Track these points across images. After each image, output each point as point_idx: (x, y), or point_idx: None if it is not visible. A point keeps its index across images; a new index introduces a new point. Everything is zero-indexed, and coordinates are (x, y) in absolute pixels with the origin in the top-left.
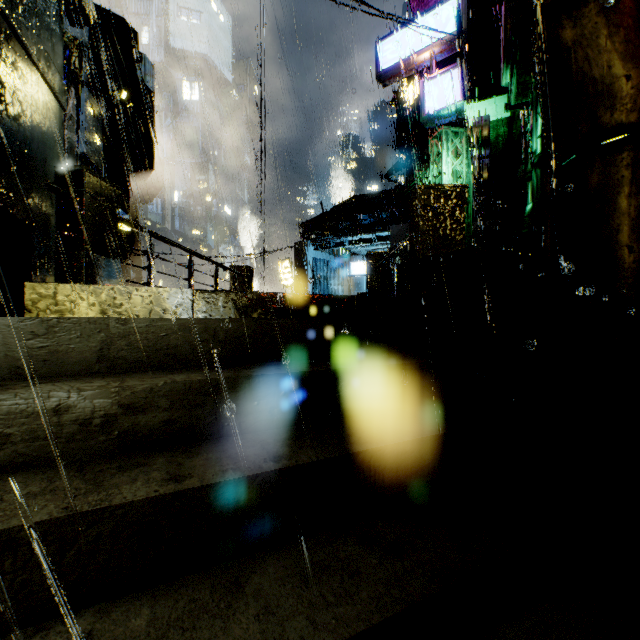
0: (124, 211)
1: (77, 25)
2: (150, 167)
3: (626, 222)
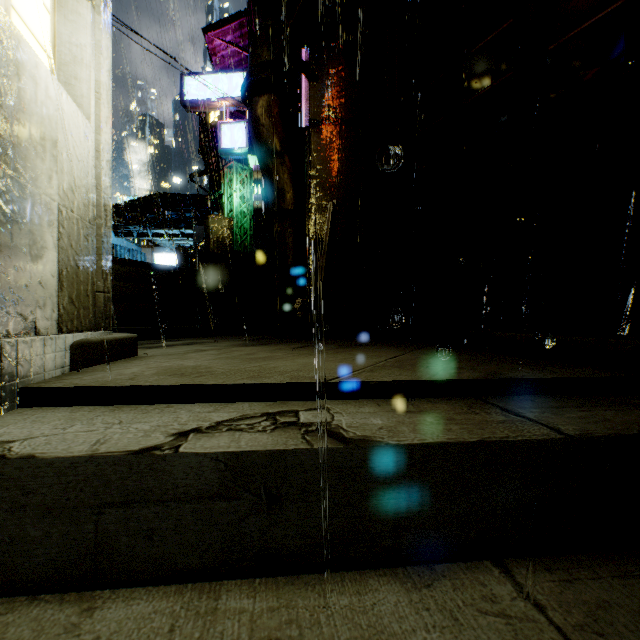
0: None
1: None
2: None
3: (288, 247)
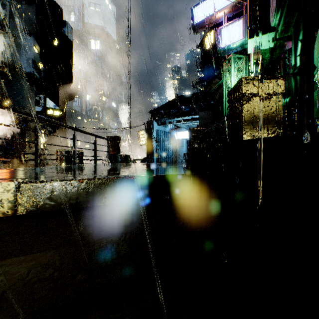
0: (56, 104)
1: (28, 3)
2: (70, 81)
3: None
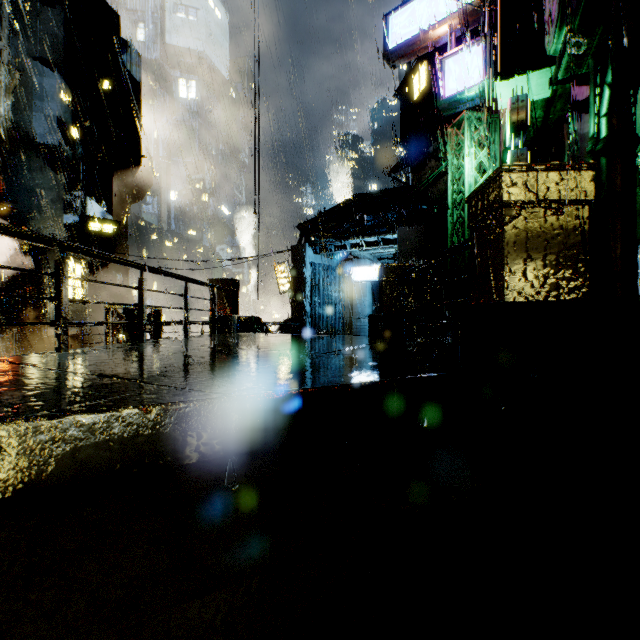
0: (107, 211)
1: (48, 3)
2: (136, 163)
3: None
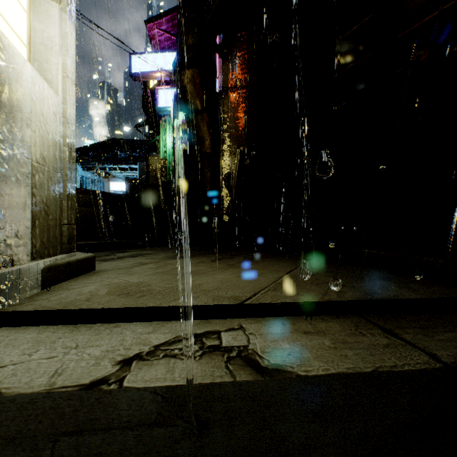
0: None
1: None
2: None
3: (207, 179)
